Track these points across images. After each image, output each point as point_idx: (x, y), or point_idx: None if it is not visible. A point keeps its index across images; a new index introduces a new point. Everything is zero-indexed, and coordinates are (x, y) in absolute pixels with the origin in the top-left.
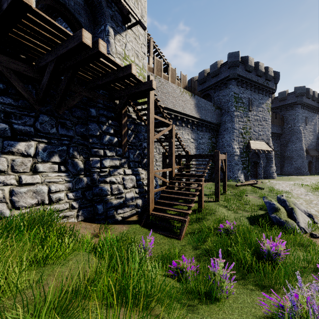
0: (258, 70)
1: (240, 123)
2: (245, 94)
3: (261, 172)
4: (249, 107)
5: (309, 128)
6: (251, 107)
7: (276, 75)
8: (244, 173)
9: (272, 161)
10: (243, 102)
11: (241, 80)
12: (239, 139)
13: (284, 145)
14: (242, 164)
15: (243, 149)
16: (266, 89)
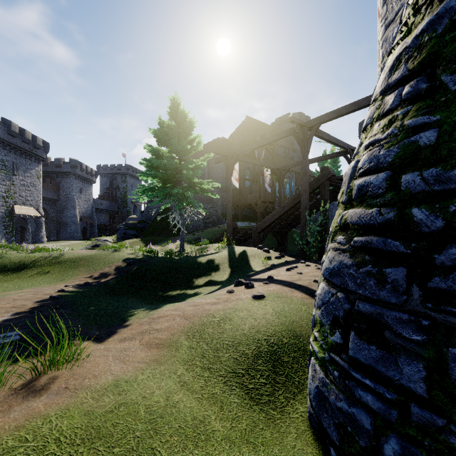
0: (24, 137)
1: (2, 187)
2: (9, 157)
3: (29, 237)
4: (14, 172)
5: (84, 197)
6: (17, 171)
7: (47, 145)
8: (8, 238)
9: (43, 227)
10: (6, 165)
11: (4, 142)
12: (1, 203)
13: (61, 211)
14: (5, 229)
15: (6, 213)
16: (36, 157)
